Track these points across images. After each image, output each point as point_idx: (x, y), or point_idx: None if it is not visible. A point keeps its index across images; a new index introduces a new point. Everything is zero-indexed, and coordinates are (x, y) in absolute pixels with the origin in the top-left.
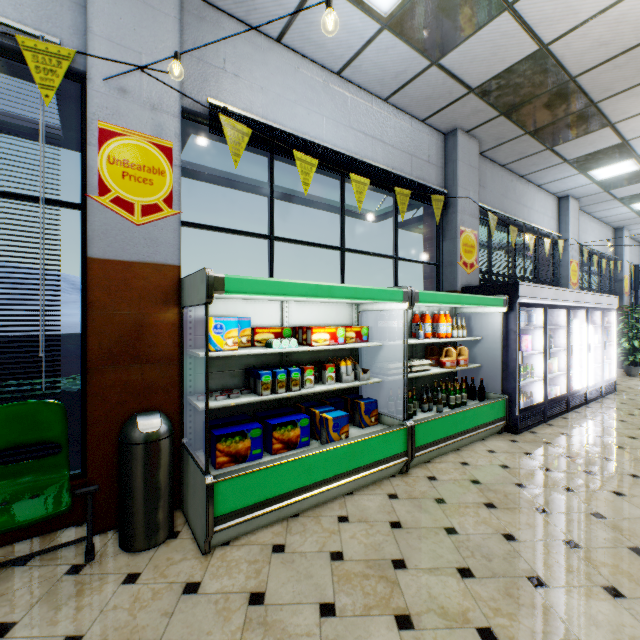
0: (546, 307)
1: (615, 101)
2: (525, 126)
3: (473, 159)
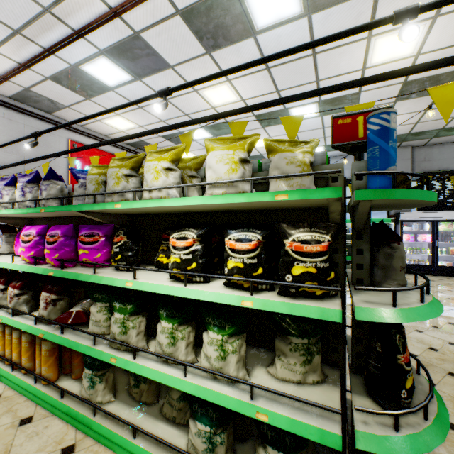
0: (435, 221)
1: (452, 125)
2: (424, 138)
3: (405, 156)
